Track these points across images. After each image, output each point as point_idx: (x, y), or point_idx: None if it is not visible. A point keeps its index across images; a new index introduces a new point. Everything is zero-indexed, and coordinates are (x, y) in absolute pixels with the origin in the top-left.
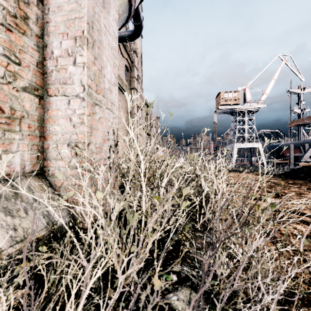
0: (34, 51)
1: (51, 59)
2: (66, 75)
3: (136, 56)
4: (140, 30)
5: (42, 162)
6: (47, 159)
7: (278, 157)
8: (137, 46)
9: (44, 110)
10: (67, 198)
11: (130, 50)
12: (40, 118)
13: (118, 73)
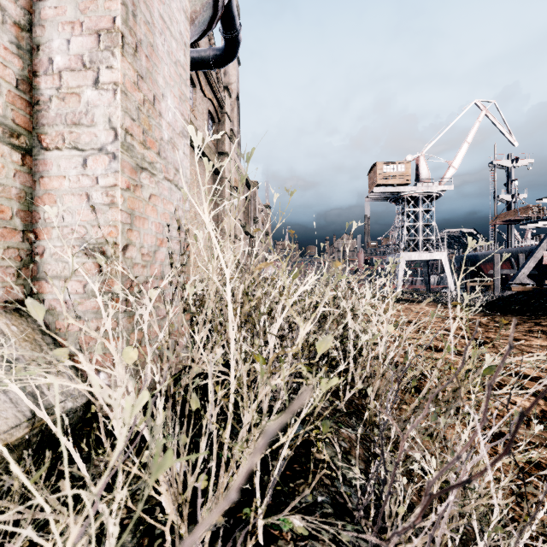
0: (11, 55)
1: (48, 74)
2: (79, 107)
3: (228, 96)
4: (236, 48)
5: (28, 283)
6: (40, 278)
7: (473, 276)
8: (230, 79)
9: (34, 178)
10: None
11: (218, 84)
12: (25, 194)
13: (196, 124)
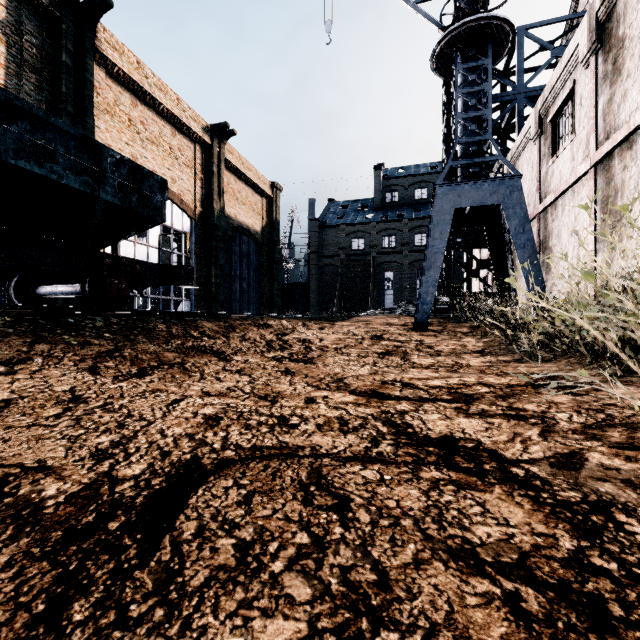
0: None
1: None
2: None
3: None
4: None
5: None
6: None
7: None
8: None
9: None
10: None
11: None
12: None
13: None
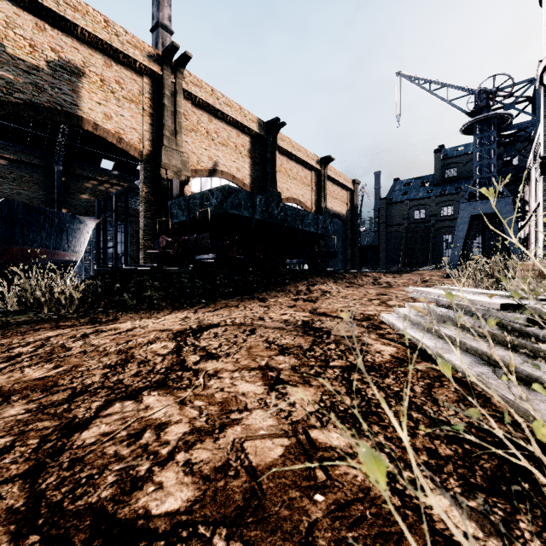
0: None
1: None
2: None
3: None
4: None
5: None
6: None
7: None
8: None
9: None
10: None
11: None
12: None
13: None
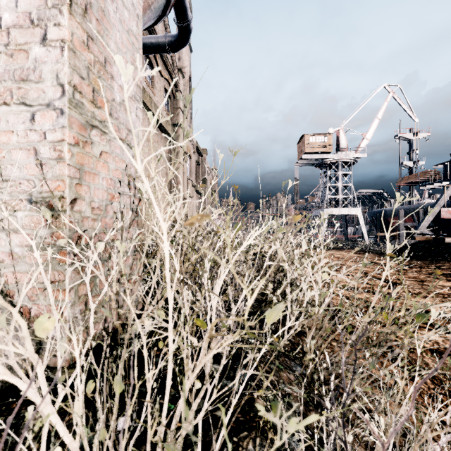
0: None
1: None
2: (26, 64)
3: (182, 77)
4: (188, 36)
5: None
6: None
7: (383, 227)
8: (184, 63)
9: None
10: (29, 307)
11: (173, 67)
12: None
13: (154, 100)
